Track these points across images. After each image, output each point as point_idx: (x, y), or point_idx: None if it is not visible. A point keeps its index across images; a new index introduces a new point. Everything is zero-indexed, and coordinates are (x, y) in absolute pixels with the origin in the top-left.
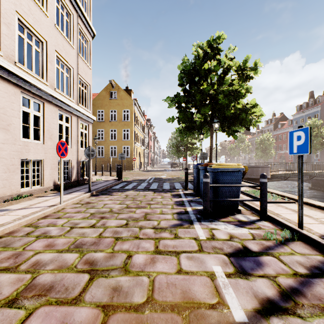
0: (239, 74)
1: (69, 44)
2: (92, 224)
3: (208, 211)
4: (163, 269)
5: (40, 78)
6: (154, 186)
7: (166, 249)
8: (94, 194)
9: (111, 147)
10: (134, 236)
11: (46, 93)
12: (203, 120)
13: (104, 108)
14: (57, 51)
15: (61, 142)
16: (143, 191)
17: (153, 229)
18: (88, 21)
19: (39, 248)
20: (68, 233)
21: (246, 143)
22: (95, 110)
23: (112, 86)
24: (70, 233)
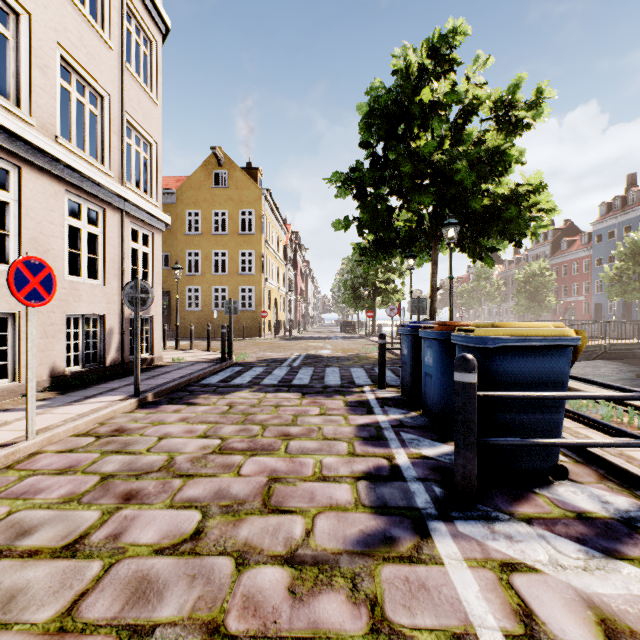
0: (498, 119)
1: (99, 35)
2: (77, 534)
3: (473, 482)
4: None
5: (6, 102)
6: (303, 376)
7: None
8: (149, 400)
9: (216, 289)
10: (205, 622)
11: (27, 143)
12: (416, 224)
13: (200, 206)
14: (64, 47)
15: (26, 259)
16: (275, 392)
17: (288, 565)
18: None
19: None
20: None
21: (494, 282)
22: (182, 210)
23: (217, 160)
24: None
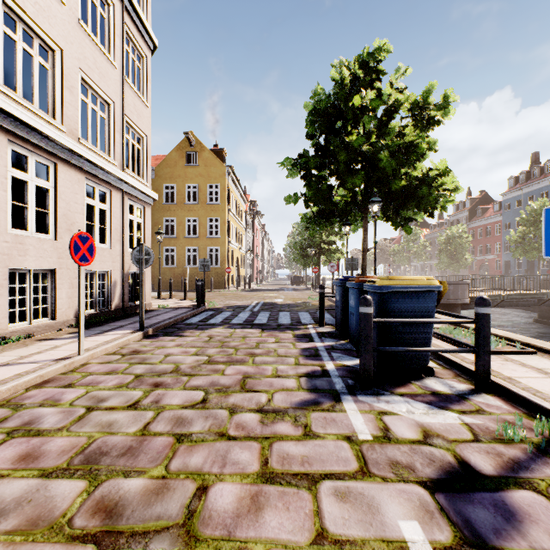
0: (415, 117)
1: (107, 59)
2: (133, 401)
3: (370, 374)
4: (281, 531)
5: (48, 116)
6: (262, 317)
7: (287, 469)
8: (150, 333)
9: (188, 249)
10: (217, 432)
11: (61, 145)
12: (350, 199)
13: (175, 180)
14: (84, 70)
15: (79, 234)
16: (242, 328)
17: (259, 412)
18: (143, 20)
19: (2, 465)
20: (78, 424)
21: (421, 243)
22: (160, 184)
23: (189, 143)
24: (83, 422)
